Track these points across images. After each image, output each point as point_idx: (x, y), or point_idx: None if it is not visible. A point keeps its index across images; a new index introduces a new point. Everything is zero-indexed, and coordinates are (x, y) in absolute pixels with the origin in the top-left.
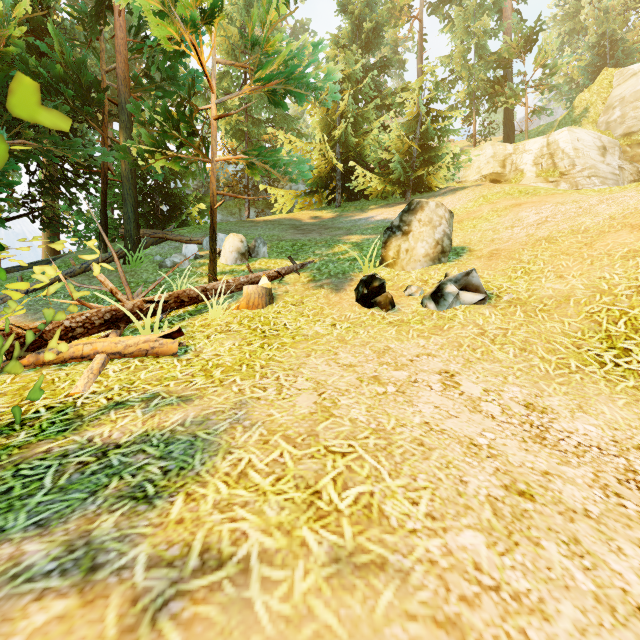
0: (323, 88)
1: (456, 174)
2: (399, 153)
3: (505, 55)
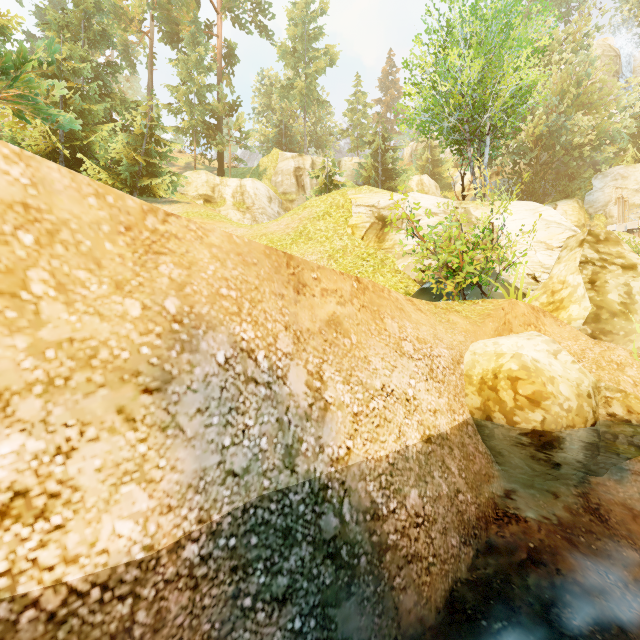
0: (65, 124)
1: (175, 190)
2: (127, 159)
3: (216, 110)
